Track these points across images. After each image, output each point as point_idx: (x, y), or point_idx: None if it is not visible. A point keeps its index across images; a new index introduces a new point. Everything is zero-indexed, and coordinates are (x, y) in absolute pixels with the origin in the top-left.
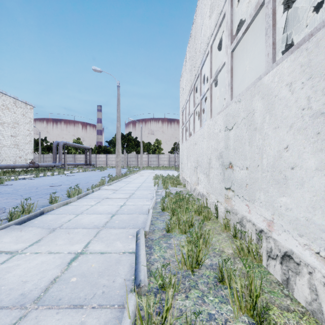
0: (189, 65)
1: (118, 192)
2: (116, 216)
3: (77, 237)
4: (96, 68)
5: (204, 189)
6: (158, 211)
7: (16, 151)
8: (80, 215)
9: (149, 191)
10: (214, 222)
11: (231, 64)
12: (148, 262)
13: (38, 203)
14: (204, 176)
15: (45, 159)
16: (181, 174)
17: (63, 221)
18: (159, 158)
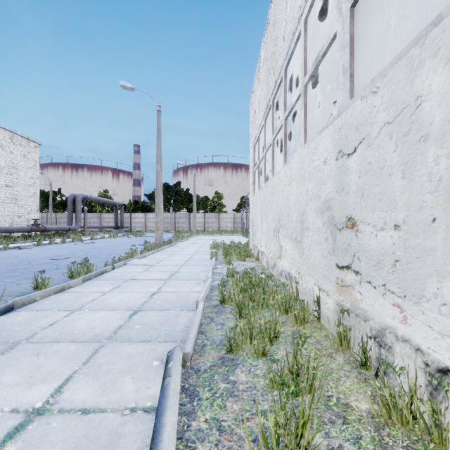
0: (265, 71)
1: (153, 268)
2: (139, 314)
3: (50, 364)
4: (126, 84)
5: (293, 266)
6: (214, 304)
7: (13, 208)
8: (78, 311)
9: (202, 267)
10: (314, 328)
11: (350, 30)
12: (181, 442)
13: (17, 288)
14: (292, 244)
15: (59, 220)
16: (251, 241)
17: (41, 326)
18: (220, 218)
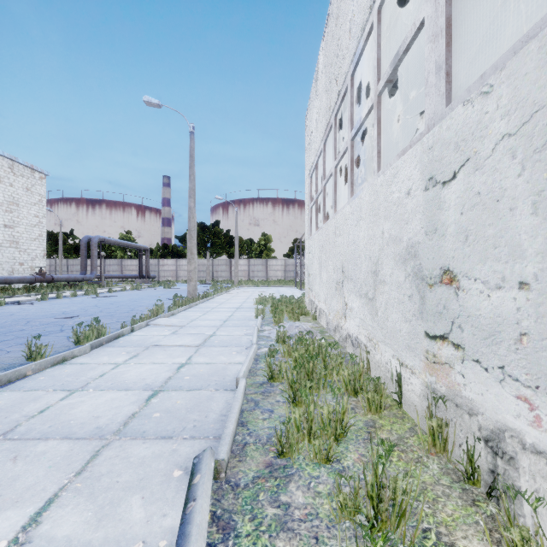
0: (325, 80)
1: (182, 331)
2: (159, 395)
3: (29, 475)
4: (151, 99)
5: (362, 330)
6: (259, 381)
7: (14, 253)
8: (79, 392)
9: (244, 328)
10: (394, 417)
11: (446, 11)
12: None
13: (5, 358)
14: (361, 301)
15: (70, 268)
16: (307, 295)
17: (27, 414)
18: (268, 265)
